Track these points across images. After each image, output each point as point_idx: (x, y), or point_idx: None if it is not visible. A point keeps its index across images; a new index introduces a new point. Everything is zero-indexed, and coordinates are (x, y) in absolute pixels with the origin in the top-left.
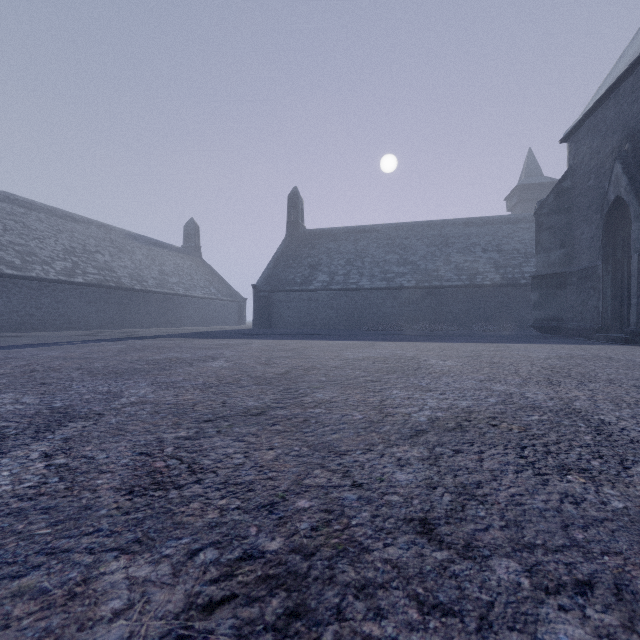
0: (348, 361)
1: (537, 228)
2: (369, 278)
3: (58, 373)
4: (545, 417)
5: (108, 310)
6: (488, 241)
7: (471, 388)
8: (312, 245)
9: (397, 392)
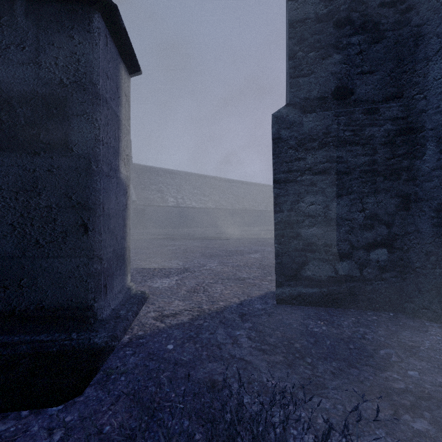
0: None
1: None
2: None
3: None
4: None
5: None
6: None
7: None
8: None
9: None
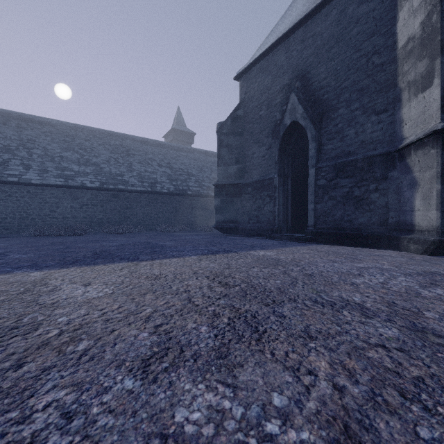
0: None
1: (219, 144)
2: (39, 172)
3: None
4: None
5: None
6: (161, 159)
7: None
8: None
9: None
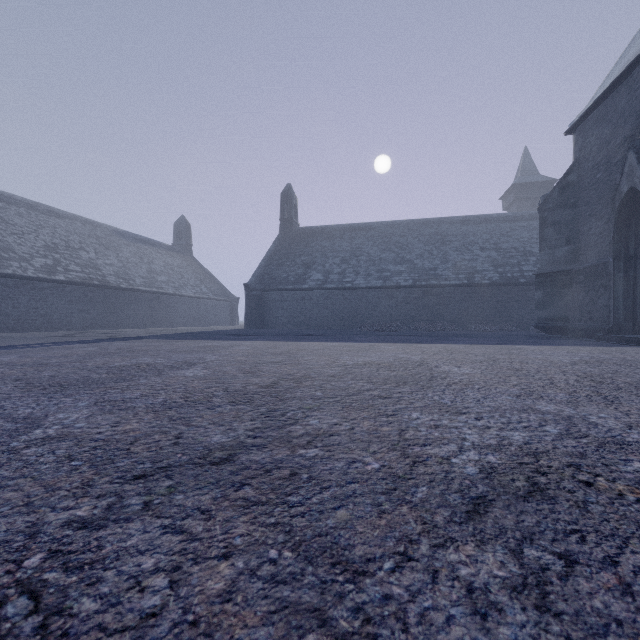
0: (347, 368)
1: (541, 224)
2: (365, 277)
3: None
4: None
5: (92, 309)
6: (486, 239)
7: (511, 408)
8: (306, 243)
9: (418, 415)
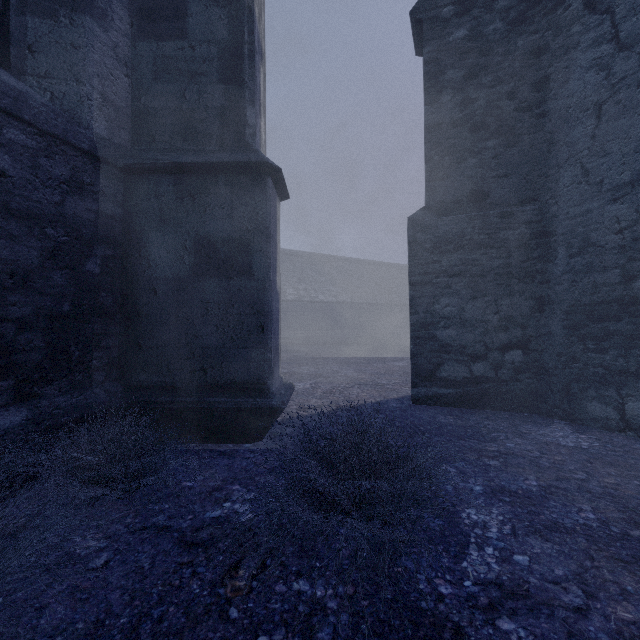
0: None
1: None
2: None
3: None
4: None
5: None
6: None
7: None
8: None
9: None
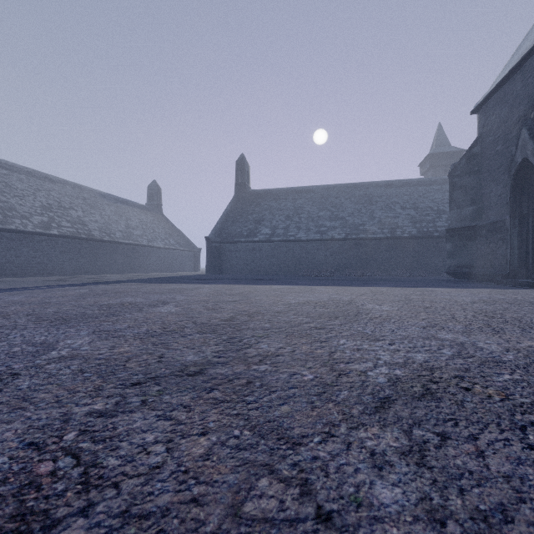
0: (290, 306)
1: (451, 188)
2: (305, 231)
3: (5, 320)
4: (517, 376)
5: (80, 258)
6: (406, 200)
7: (418, 336)
8: (257, 203)
9: (344, 342)
